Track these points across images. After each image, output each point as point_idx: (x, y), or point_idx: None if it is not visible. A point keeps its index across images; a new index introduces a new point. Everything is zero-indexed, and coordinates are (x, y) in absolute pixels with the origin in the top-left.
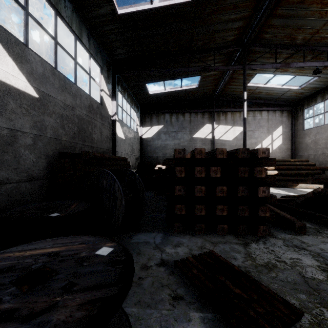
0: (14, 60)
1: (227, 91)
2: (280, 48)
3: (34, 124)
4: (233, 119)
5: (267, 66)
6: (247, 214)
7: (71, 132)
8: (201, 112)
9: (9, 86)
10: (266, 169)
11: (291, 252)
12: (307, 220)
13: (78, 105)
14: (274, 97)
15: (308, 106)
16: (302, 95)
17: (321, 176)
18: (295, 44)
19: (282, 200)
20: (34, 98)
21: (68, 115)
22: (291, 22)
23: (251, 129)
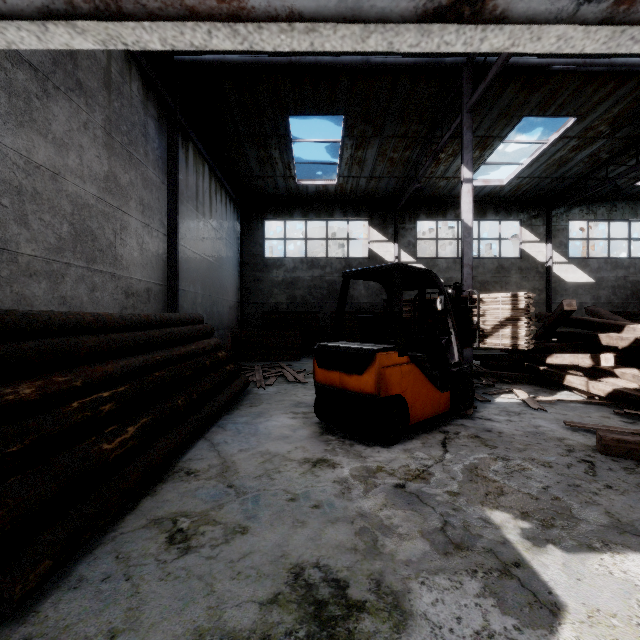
0: (581, 270)
1: None
2: None
3: (592, 297)
4: None
5: None
6: None
7: (623, 296)
8: None
9: (579, 283)
10: None
11: None
12: None
13: (631, 273)
14: None
15: None
16: None
17: None
18: None
19: None
20: (592, 283)
21: (619, 284)
22: None
23: None
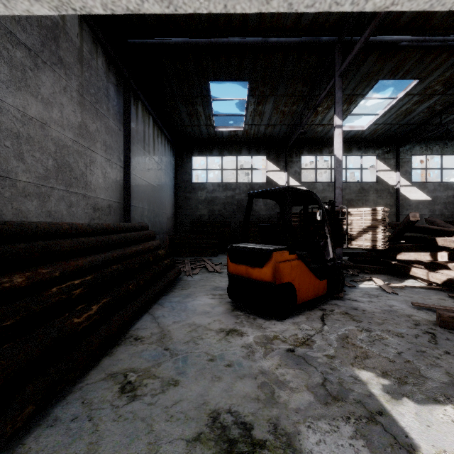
0: (421, 191)
1: None
2: None
3: (429, 211)
4: None
5: None
6: None
7: (452, 210)
8: None
9: (419, 200)
10: None
11: None
12: None
13: None
14: None
15: None
16: None
17: None
18: None
19: None
20: (429, 200)
21: (449, 201)
22: None
23: None
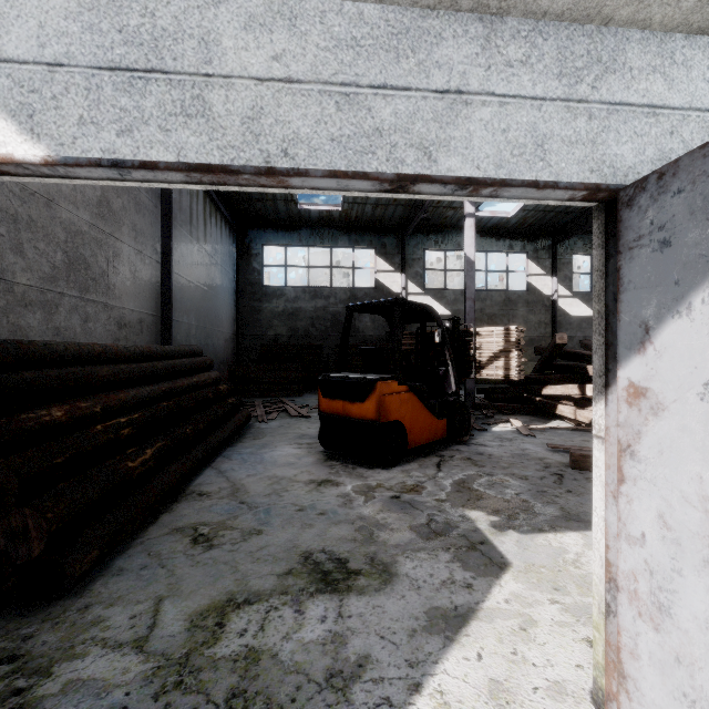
0: (585, 304)
1: None
2: None
3: None
4: None
5: None
6: None
7: None
8: None
9: (583, 317)
10: None
11: None
12: None
13: None
14: None
15: None
16: None
17: None
18: None
19: None
20: None
21: None
22: None
23: None
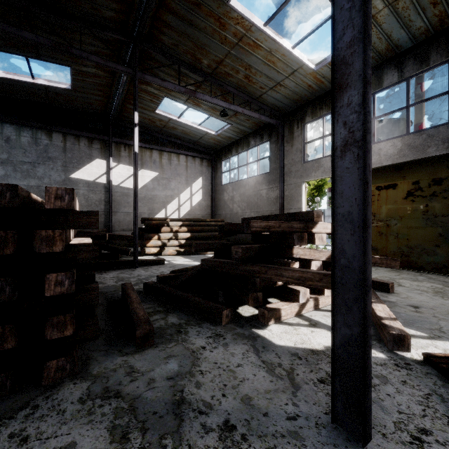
0: None
1: (129, 114)
2: (184, 67)
3: None
4: (142, 158)
5: (168, 85)
6: (11, 345)
7: None
8: (87, 137)
9: None
10: (178, 232)
11: (72, 425)
12: (180, 309)
13: None
14: (192, 139)
15: (226, 158)
16: (220, 144)
17: (235, 238)
18: (201, 69)
19: (170, 277)
20: None
21: None
22: (192, 32)
23: (167, 177)
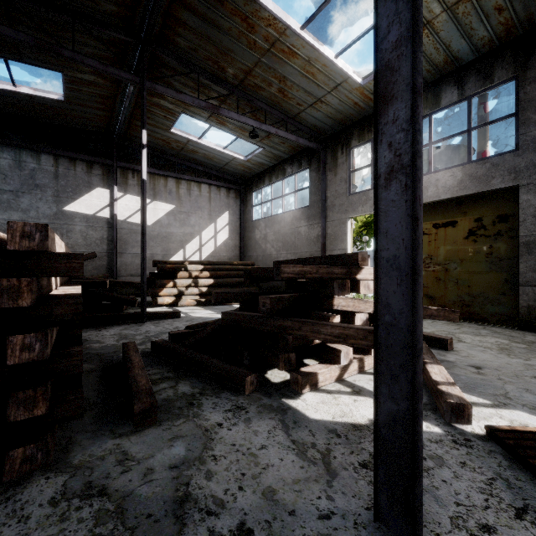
0: None
1: (138, 133)
2: (205, 77)
3: None
4: (154, 187)
5: (185, 98)
6: None
7: None
8: (86, 161)
9: None
10: (198, 277)
11: None
12: (194, 375)
13: None
14: (217, 165)
15: (257, 189)
16: (251, 171)
17: (268, 285)
18: (226, 80)
19: (184, 334)
20: None
21: None
22: (213, 34)
23: (185, 211)
